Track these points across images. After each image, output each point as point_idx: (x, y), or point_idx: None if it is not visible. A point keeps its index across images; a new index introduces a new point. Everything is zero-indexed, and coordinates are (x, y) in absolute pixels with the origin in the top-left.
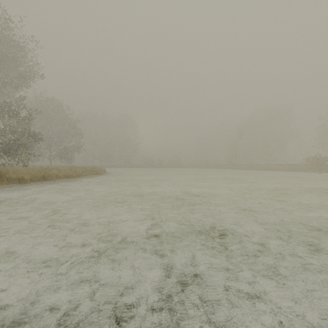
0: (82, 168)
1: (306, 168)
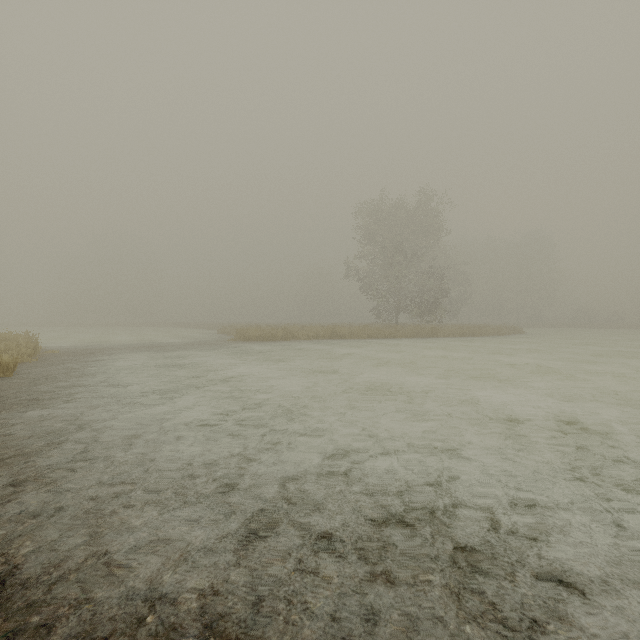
0: (501, 327)
1: None
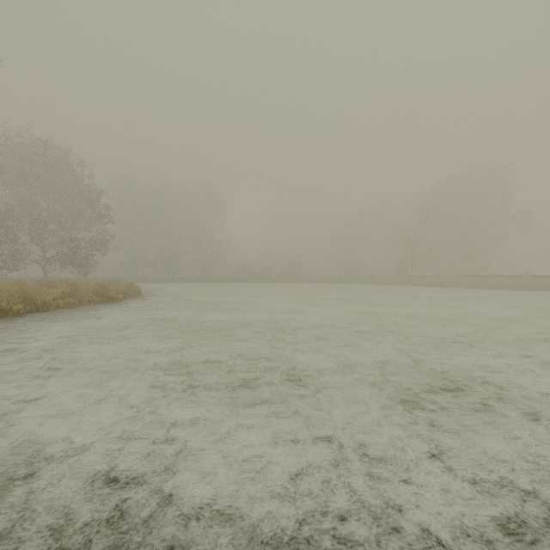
0: (67, 288)
1: None
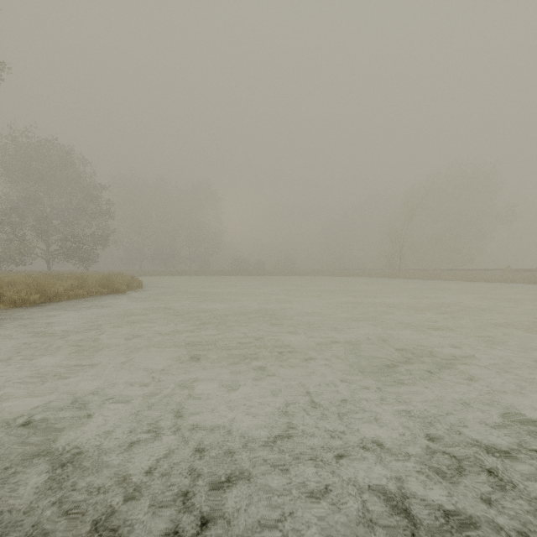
0: (76, 280)
1: None
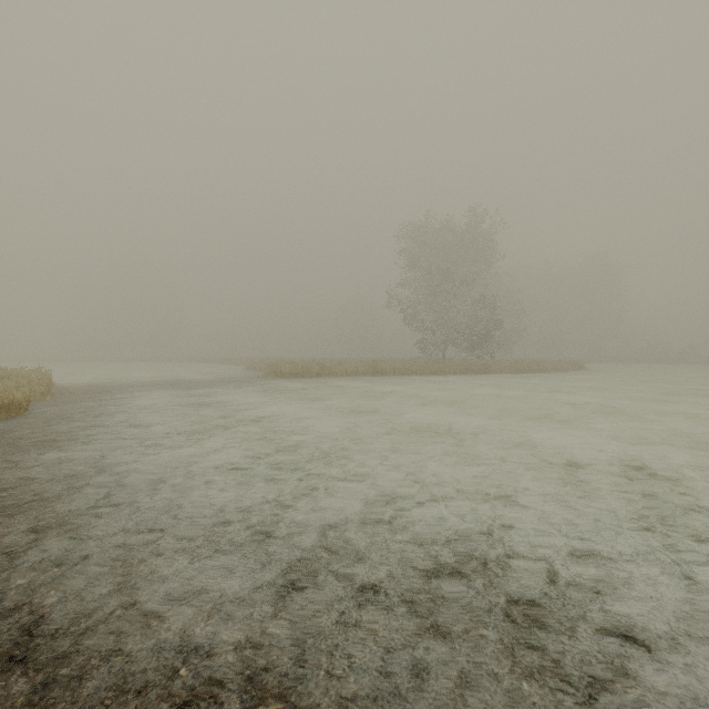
0: (561, 362)
1: None
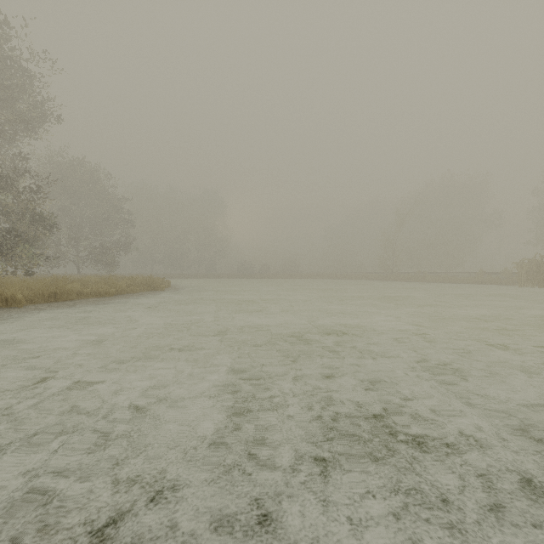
0: (128, 280)
1: (517, 280)
